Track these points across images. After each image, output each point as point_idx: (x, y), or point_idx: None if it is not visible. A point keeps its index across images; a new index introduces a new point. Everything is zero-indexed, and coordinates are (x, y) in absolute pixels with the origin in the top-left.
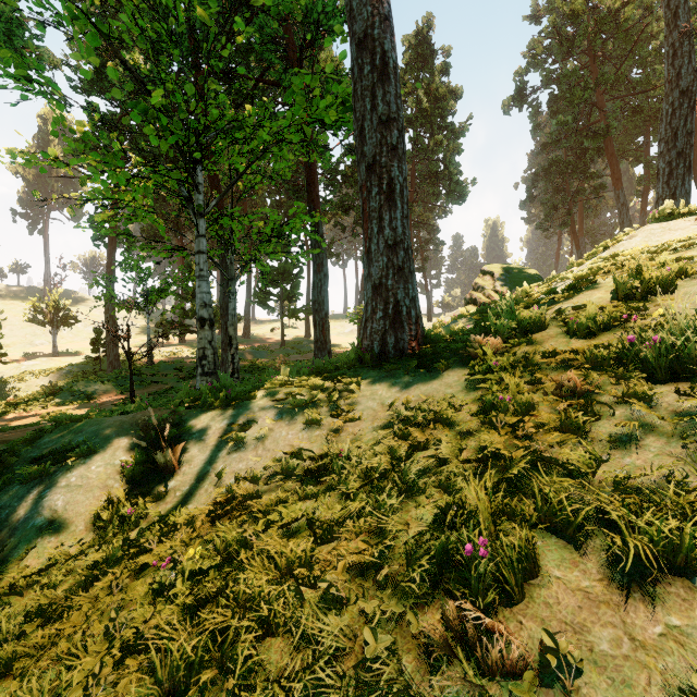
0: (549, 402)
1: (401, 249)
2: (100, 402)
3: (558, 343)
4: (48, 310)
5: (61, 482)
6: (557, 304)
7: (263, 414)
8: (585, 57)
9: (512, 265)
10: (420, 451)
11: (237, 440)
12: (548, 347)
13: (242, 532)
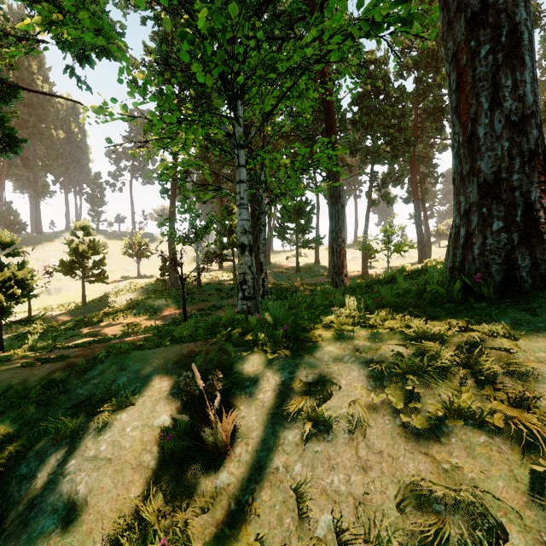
0: None
1: (532, 127)
2: (163, 315)
3: None
4: (134, 246)
5: (89, 450)
6: None
7: (344, 371)
8: None
9: None
10: None
11: (318, 419)
12: None
13: None
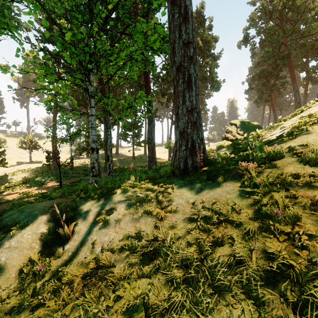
0: (308, 214)
1: (195, 112)
2: (47, 186)
3: (296, 168)
4: (27, 142)
5: (6, 245)
6: (285, 142)
7: (119, 204)
8: (277, 21)
9: (245, 120)
10: (219, 246)
11: (105, 221)
12: (290, 171)
13: (97, 311)
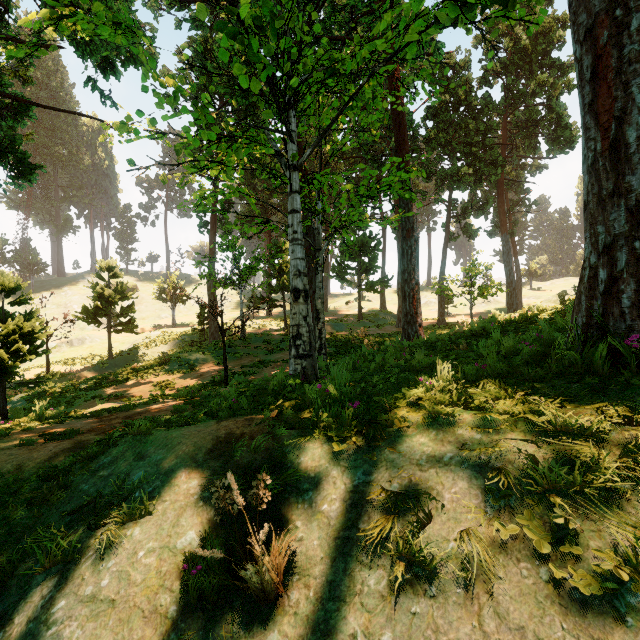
0: None
1: None
2: (200, 373)
3: None
4: (169, 290)
5: (86, 585)
6: None
7: (446, 478)
8: None
9: None
10: None
11: (414, 559)
12: None
13: None
